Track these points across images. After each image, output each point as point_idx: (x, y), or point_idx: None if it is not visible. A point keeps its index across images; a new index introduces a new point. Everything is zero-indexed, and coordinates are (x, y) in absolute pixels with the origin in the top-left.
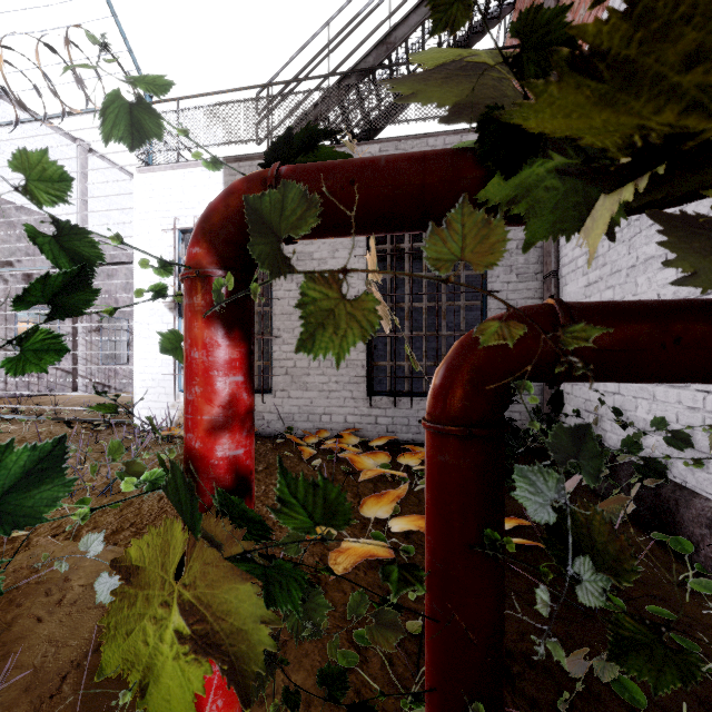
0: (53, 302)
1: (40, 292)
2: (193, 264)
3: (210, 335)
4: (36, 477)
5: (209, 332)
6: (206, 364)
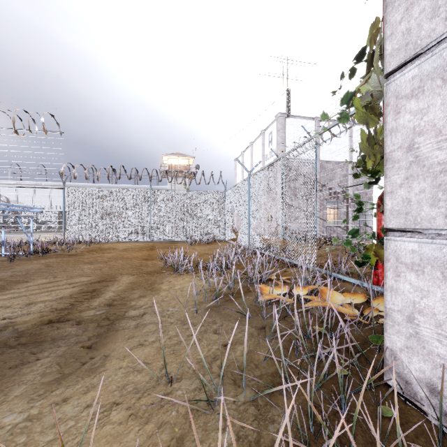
0: (358, 211)
1: (356, 210)
2: (377, 203)
3: (380, 214)
4: (356, 233)
5: (380, 214)
6: (379, 219)
